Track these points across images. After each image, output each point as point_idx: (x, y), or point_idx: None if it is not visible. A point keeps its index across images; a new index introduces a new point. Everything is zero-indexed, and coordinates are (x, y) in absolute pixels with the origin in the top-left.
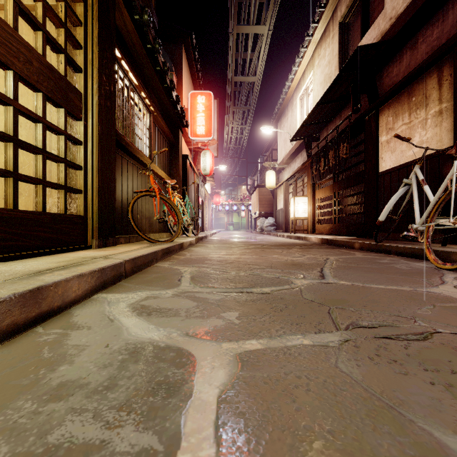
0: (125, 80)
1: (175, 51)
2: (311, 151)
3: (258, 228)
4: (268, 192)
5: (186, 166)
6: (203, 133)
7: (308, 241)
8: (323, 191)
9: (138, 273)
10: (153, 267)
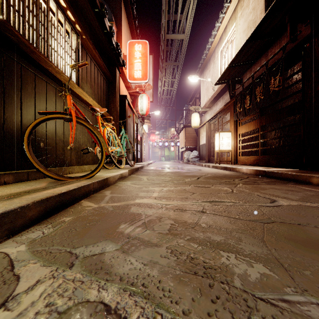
0: None
1: (115, 5)
2: (235, 92)
3: (185, 159)
4: (193, 131)
5: (124, 105)
6: (140, 76)
7: (237, 172)
8: (247, 126)
9: None
10: None
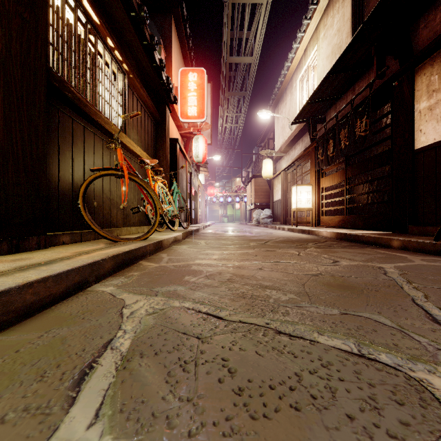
0: (78, 12)
1: (163, 23)
2: (316, 134)
3: (253, 220)
4: (265, 182)
5: (175, 151)
6: (195, 114)
7: (316, 236)
8: (331, 178)
9: (22, 322)
10: (79, 296)
